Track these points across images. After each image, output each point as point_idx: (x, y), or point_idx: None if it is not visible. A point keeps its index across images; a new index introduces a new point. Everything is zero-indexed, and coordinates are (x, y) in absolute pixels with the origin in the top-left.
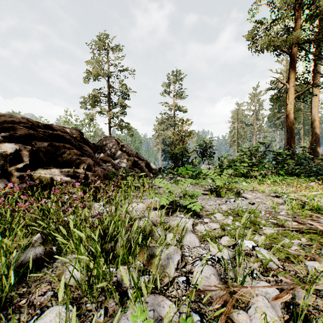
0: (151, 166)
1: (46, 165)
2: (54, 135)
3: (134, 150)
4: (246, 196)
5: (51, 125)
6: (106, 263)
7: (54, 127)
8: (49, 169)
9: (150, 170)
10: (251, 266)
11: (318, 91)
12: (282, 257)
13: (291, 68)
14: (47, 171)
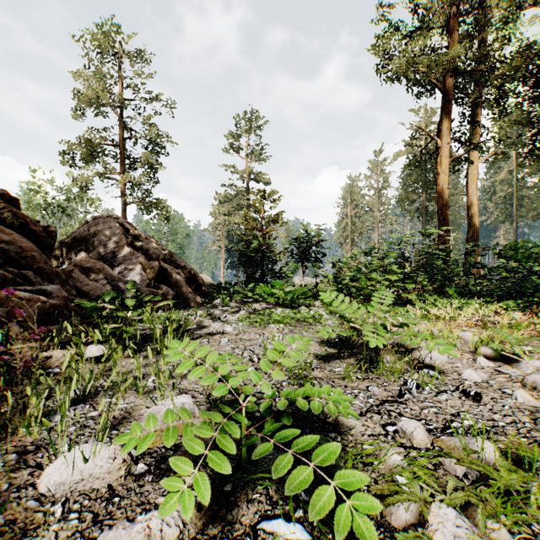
0: (200, 280)
1: None
2: None
3: (174, 249)
4: (430, 359)
5: None
6: None
7: None
8: None
9: (198, 289)
10: None
11: (477, 158)
12: None
13: (446, 113)
14: None
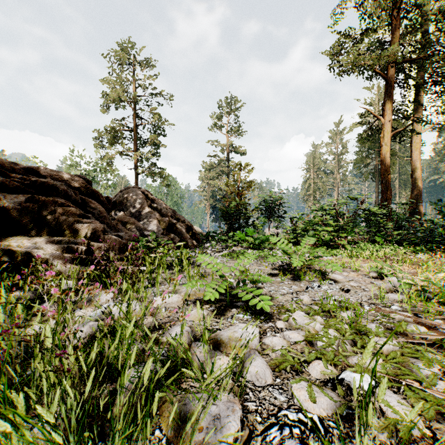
0: (194, 230)
1: (23, 231)
2: (40, 183)
3: (172, 206)
4: (335, 276)
5: (37, 168)
6: (91, 440)
7: (42, 172)
8: (26, 239)
9: (193, 236)
10: (375, 436)
11: (420, 129)
12: (429, 414)
13: (387, 96)
14: (22, 242)
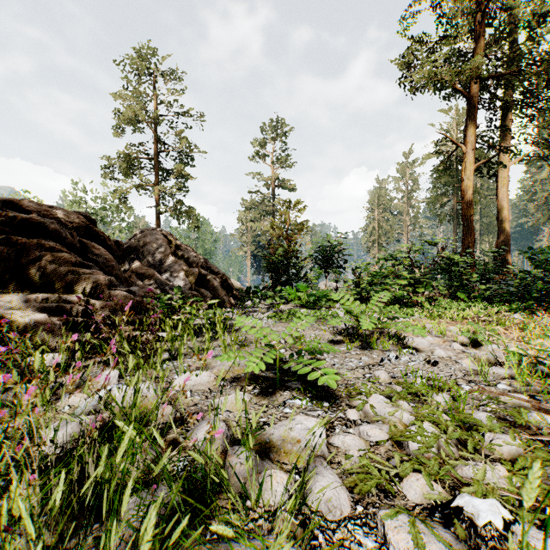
0: (232, 284)
1: None
2: (22, 220)
3: (203, 255)
4: (415, 344)
5: (20, 201)
6: None
7: (27, 205)
8: None
9: (230, 292)
10: None
11: (508, 161)
12: None
13: (470, 119)
14: None
